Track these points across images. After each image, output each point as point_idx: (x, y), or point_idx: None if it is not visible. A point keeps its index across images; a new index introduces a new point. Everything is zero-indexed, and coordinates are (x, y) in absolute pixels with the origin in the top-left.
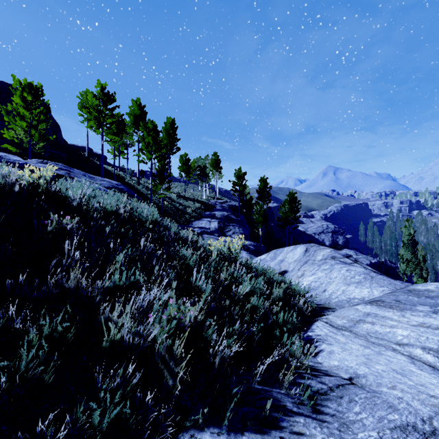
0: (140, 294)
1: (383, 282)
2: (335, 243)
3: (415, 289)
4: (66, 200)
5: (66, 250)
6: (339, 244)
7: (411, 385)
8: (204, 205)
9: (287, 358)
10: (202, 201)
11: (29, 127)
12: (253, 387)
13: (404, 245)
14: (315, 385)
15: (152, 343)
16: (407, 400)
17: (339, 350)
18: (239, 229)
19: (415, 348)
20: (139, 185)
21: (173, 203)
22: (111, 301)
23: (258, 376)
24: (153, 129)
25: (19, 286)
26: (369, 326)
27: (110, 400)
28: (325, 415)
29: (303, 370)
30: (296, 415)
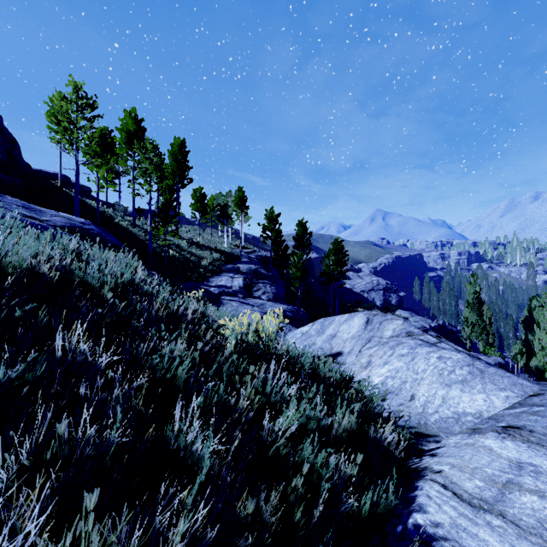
0: None
1: (502, 380)
2: (388, 302)
3: None
4: None
5: None
6: (392, 304)
7: None
8: (224, 255)
9: None
10: (223, 250)
11: None
12: None
13: (469, 306)
14: None
15: None
16: None
17: None
18: (271, 288)
19: None
20: (135, 228)
21: (183, 252)
22: None
23: None
24: (153, 150)
25: None
26: (535, 500)
27: None
28: None
29: None
30: None
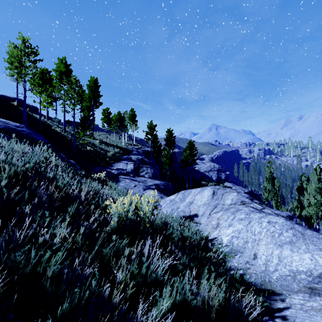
0: None
1: (320, 242)
2: (219, 178)
3: None
4: None
5: None
6: (222, 179)
7: None
8: (122, 150)
9: None
10: (121, 147)
11: None
12: None
13: (267, 180)
14: None
15: None
16: None
17: None
18: (151, 170)
19: None
20: (65, 132)
21: (96, 148)
22: None
23: None
24: (76, 83)
25: None
26: None
27: None
28: None
29: None
30: None
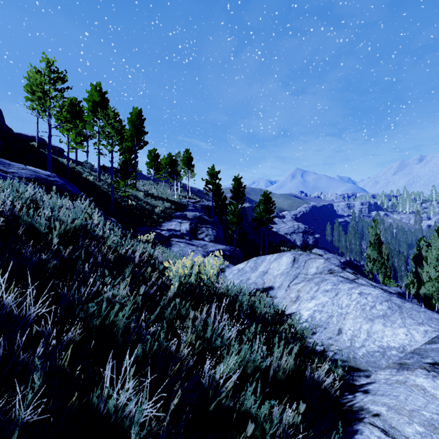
0: None
1: (419, 315)
2: (306, 243)
3: None
4: None
5: None
6: (310, 244)
7: None
8: (174, 205)
9: None
10: (173, 200)
11: None
12: None
13: (371, 245)
14: None
15: None
16: None
17: None
18: (213, 231)
19: None
20: (99, 181)
21: (140, 202)
22: None
23: None
24: (115, 117)
25: None
26: None
27: None
28: None
29: None
30: None
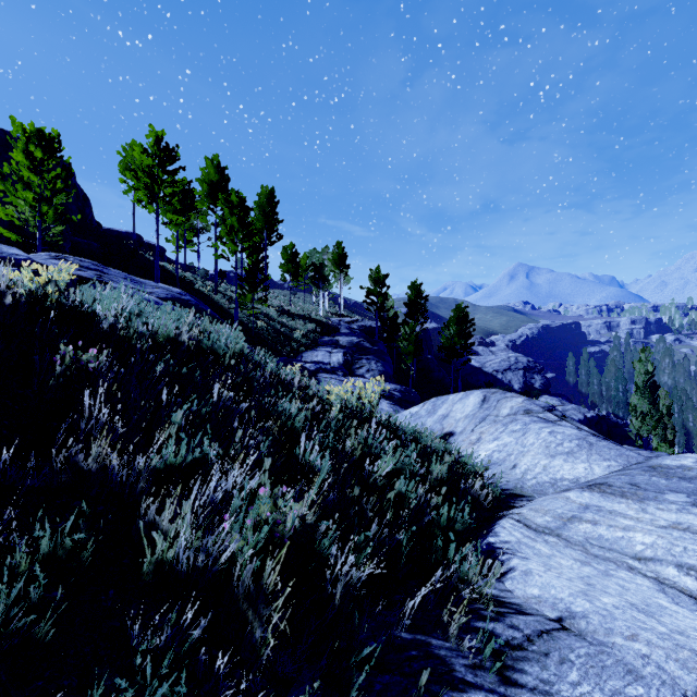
0: (211, 479)
1: (609, 452)
2: (529, 386)
3: (661, 464)
4: (92, 320)
5: (87, 406)
6: (536, 388)
7: (663, 633)
8: (320, 326)
9: (456, 584)
10: (318, 319)
11: (38, 201)
12: (399, 636)
13: (637, 390)
14: (502, 633)
15: (228, 565)
16: (658, 661)
17: (541, 570)
18: (377, 364)
19: (665, 565)
20: (217, 294)
21: (272, 323)
22: (161, 491)
23: (408, 617)
24: (240, 204)
25: (4, 468)
26: (588, 527)
27: (152, 669)
28: (520, 688)
29: (482, 605)
30: (472, 688)
